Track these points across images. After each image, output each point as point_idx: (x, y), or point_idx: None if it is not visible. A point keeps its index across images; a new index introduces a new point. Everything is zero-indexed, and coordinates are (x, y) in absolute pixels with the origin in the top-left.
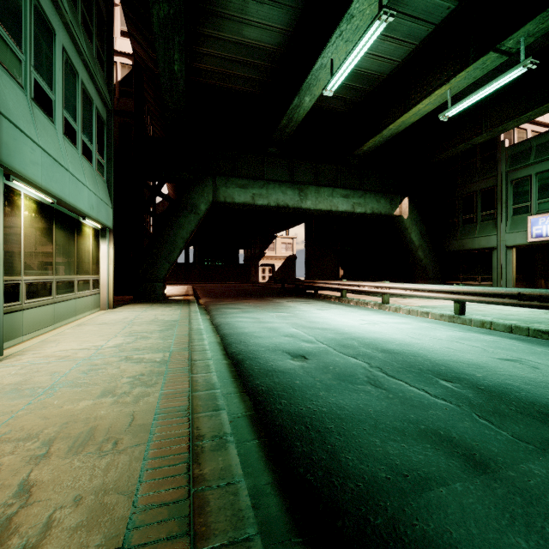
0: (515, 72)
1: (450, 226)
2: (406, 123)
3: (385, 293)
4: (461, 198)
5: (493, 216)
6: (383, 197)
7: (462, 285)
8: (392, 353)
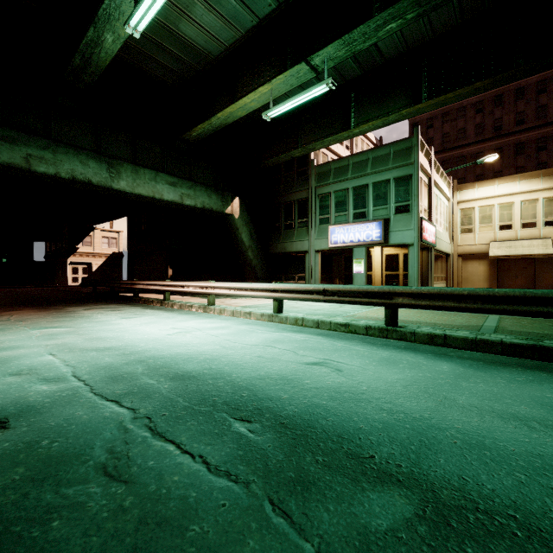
0: (321, 88)
1: (275, 230)
2: (234, 115)
3: (210, 294)
4: (283, 205)
5: (306, 224)
6: (215, 193)
7: (280, 282)
8: (186, 380)
